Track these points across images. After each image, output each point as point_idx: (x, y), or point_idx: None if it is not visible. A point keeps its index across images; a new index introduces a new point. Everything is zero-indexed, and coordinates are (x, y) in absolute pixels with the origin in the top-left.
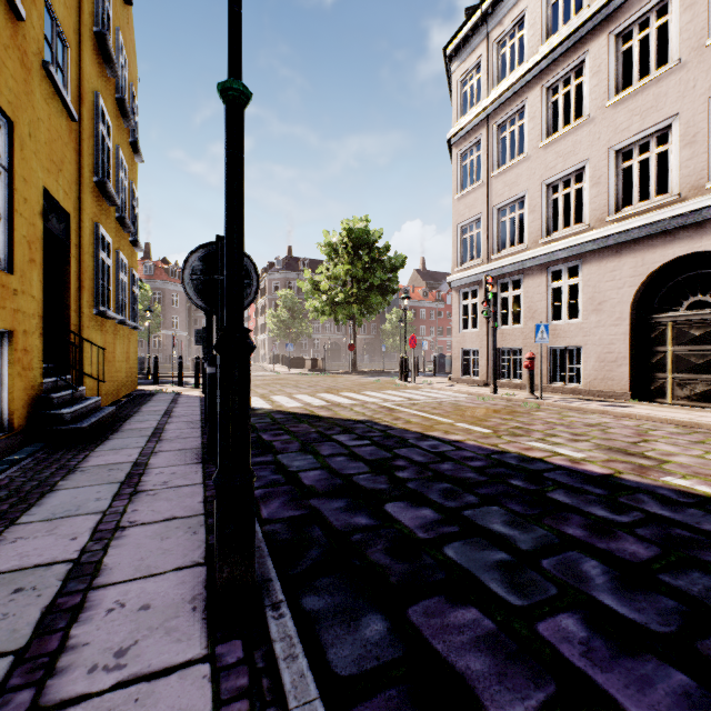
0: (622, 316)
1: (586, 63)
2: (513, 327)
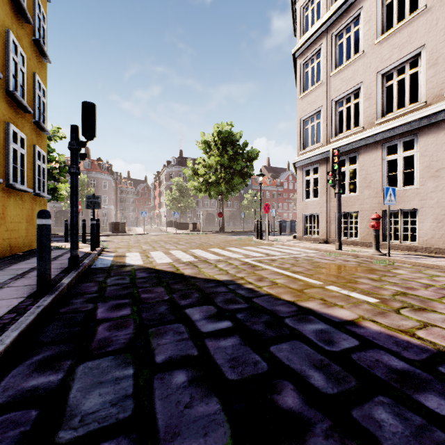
0: None
1: None
2: (350, 195)
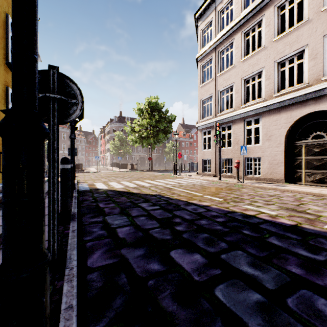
0: (281, 142)
1: (263, 21)
2: (228, 148)
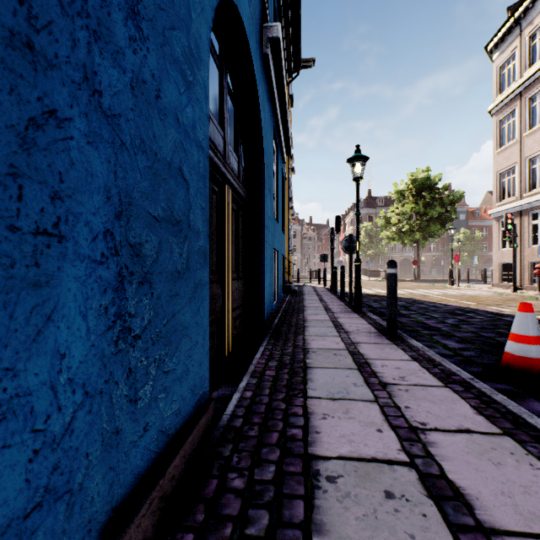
0: None
1: None
2: None
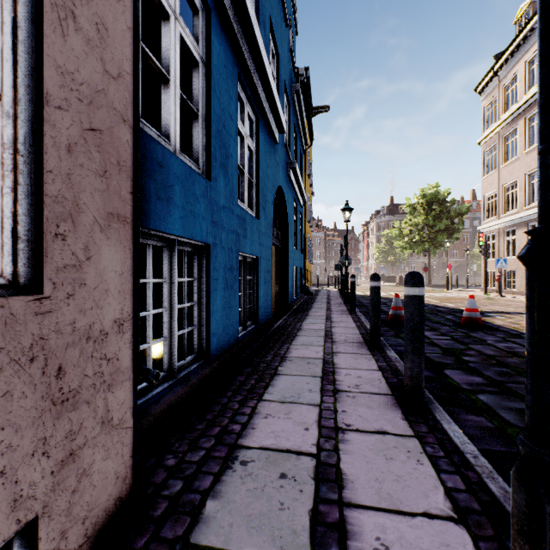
0: None
1: None
2: (512, 257)
